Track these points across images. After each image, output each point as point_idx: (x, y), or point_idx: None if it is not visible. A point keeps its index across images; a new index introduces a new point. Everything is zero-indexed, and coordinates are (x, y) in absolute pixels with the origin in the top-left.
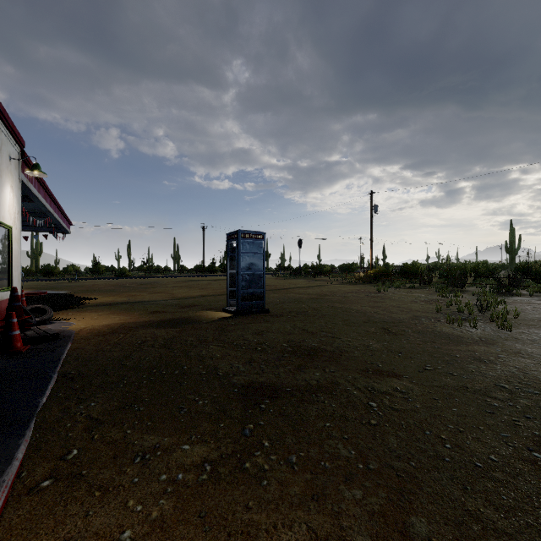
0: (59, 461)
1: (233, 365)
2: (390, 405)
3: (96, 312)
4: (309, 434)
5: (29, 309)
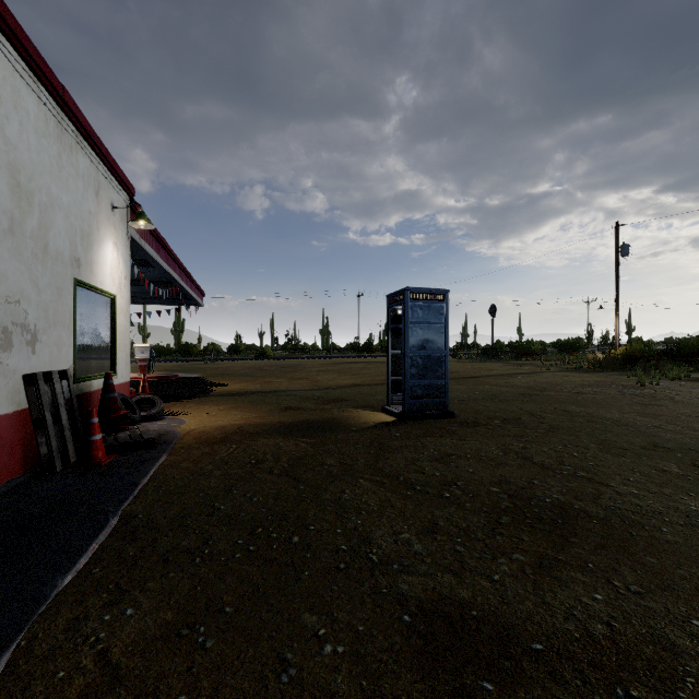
0: None
1: (399, 537)
2: None
3: (218, 405)
4: None
5: (137, 400)
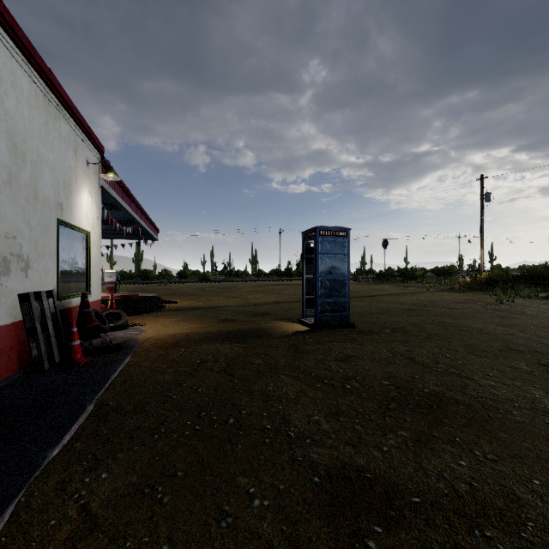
0: None
1: (311, 418)
2: None
3: (170, 317)
4: None
5: (106, 314)
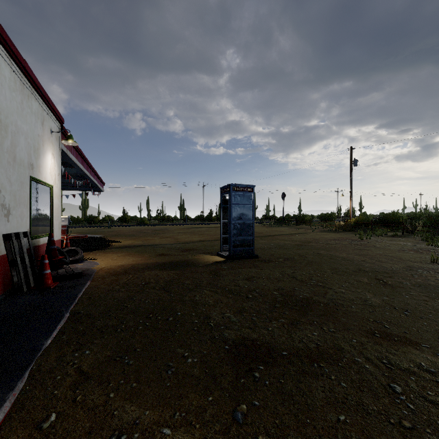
0: (34, 430)
1: (225, 315)
2: (420, 392)
3: (117, 253)
4: (320, 433)
5: (66, 251)
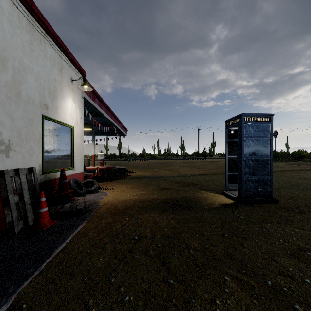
0: None
1: None
2: None
3: (127, 184)
4: None
5: (85, 181)
